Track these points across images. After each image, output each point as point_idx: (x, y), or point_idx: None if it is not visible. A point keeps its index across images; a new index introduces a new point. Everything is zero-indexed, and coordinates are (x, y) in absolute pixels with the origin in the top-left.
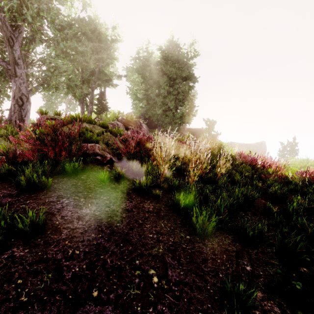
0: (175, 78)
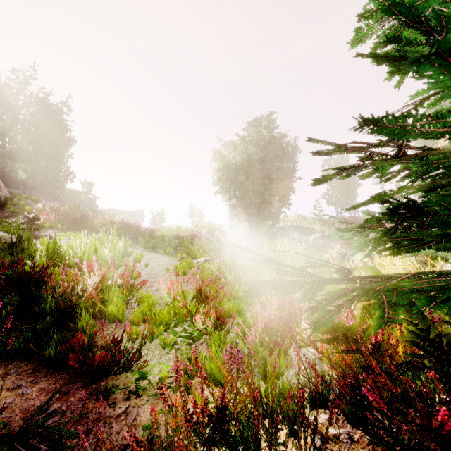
0: (54, 139)
